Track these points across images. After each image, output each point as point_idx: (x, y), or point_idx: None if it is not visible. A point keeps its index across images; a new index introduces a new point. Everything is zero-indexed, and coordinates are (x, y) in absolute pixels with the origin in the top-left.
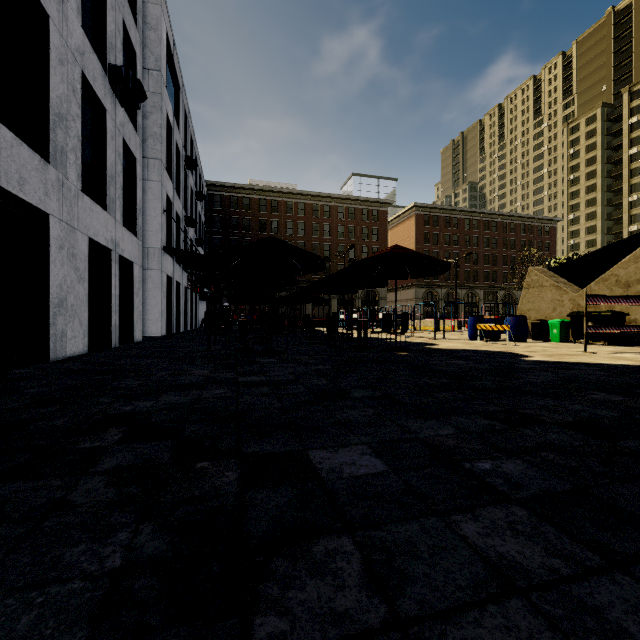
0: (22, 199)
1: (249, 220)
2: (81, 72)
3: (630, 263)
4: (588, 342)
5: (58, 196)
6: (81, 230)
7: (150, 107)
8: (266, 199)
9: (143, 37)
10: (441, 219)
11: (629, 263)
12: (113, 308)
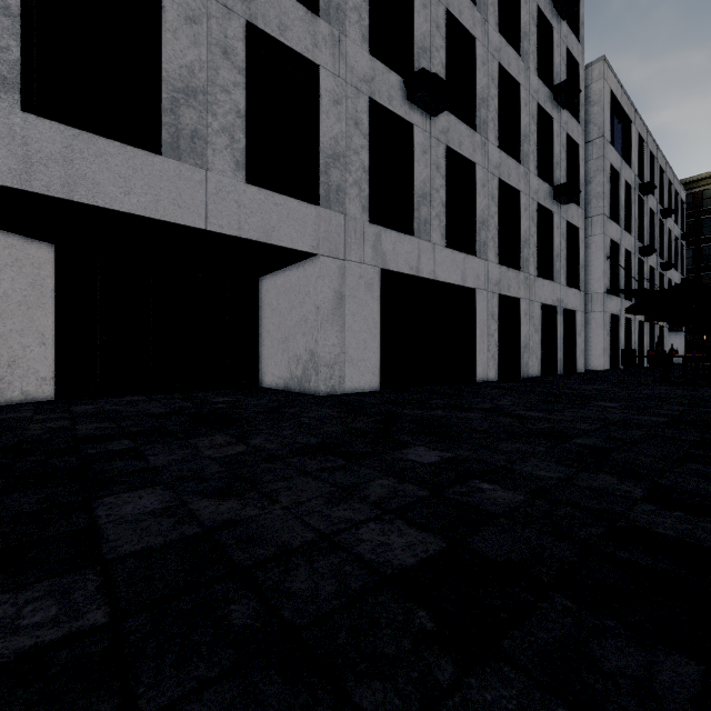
0: (509, 296)
1: None
2: (536, 203)
3: None
4: None
5: (524, 286)
6: (536, 300)
7: (593, 172)
8: None
9: (587, 116)
10: None
11: None
12: (558, 347)
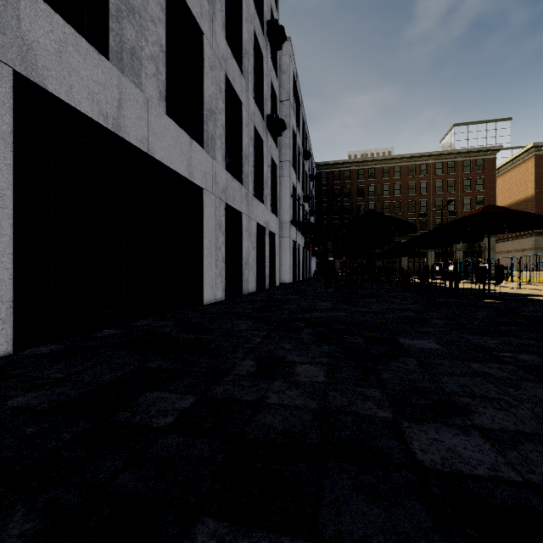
0: (233, 208)
1: (349, 188)
2: (253, 125)
3: None
4: None
5: (245, 202)
6: (253, 219)
7: None
8: (364, 168)
9: (279, 80)
10: None
11: None
12: (266, 264)
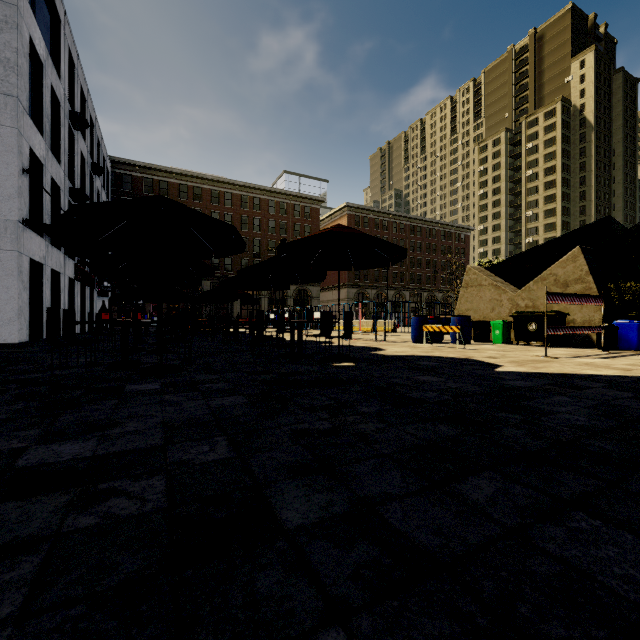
0: None
1: None
2: None
3: (568, 262)
4: (529, 343)
5: None
6: None
7: None
8: (187, 185)
9: None
10: (371, 221)
11: (567, 262)
12: None
